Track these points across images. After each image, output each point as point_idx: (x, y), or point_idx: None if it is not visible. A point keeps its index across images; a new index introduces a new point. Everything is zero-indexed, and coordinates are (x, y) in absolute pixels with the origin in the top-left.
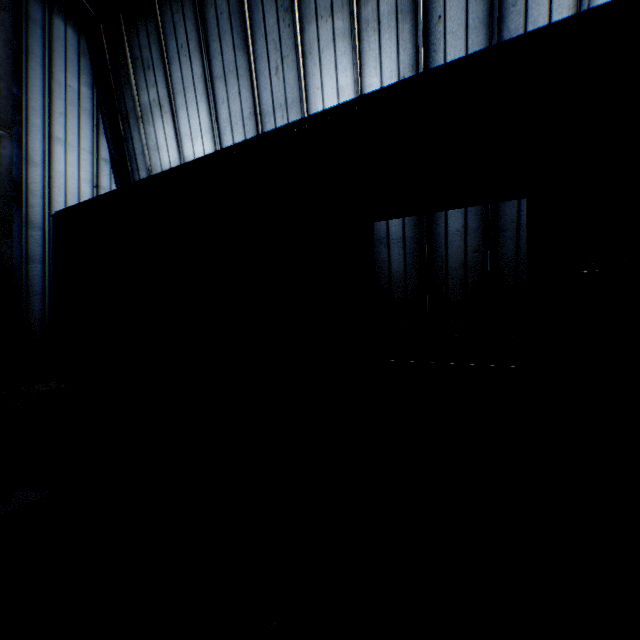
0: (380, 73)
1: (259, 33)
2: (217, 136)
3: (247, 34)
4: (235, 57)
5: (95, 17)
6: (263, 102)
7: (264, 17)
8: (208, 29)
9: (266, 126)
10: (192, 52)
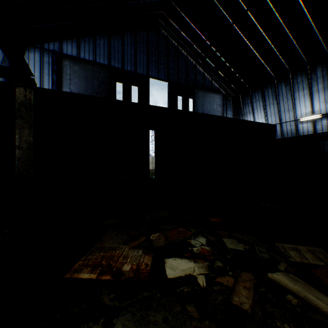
0: (318, 102)
1: (280, 95)
2: (266, 118)
3: (276, 96)
4: (272, 100)
5: (234, 96)
6: (280, 110)
7: (281, 91)
8: (264, 95)
9: (281, 115)
10: (259, 100)
